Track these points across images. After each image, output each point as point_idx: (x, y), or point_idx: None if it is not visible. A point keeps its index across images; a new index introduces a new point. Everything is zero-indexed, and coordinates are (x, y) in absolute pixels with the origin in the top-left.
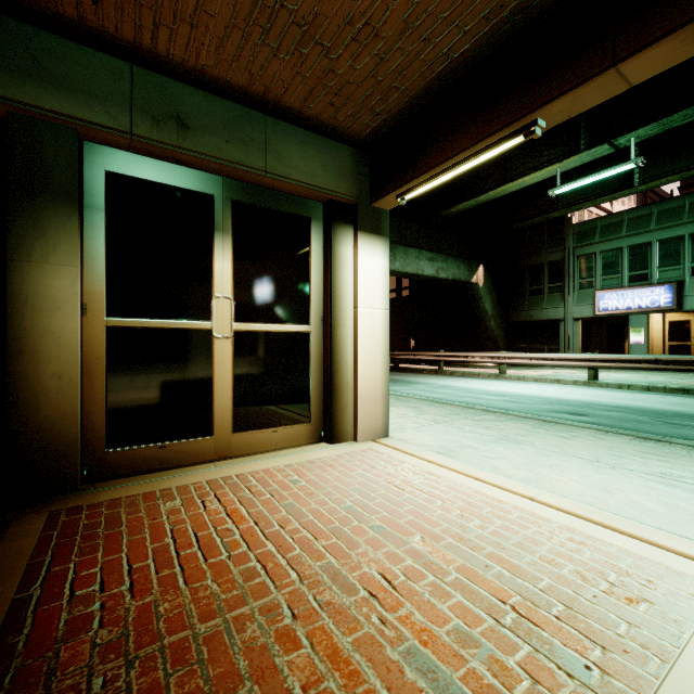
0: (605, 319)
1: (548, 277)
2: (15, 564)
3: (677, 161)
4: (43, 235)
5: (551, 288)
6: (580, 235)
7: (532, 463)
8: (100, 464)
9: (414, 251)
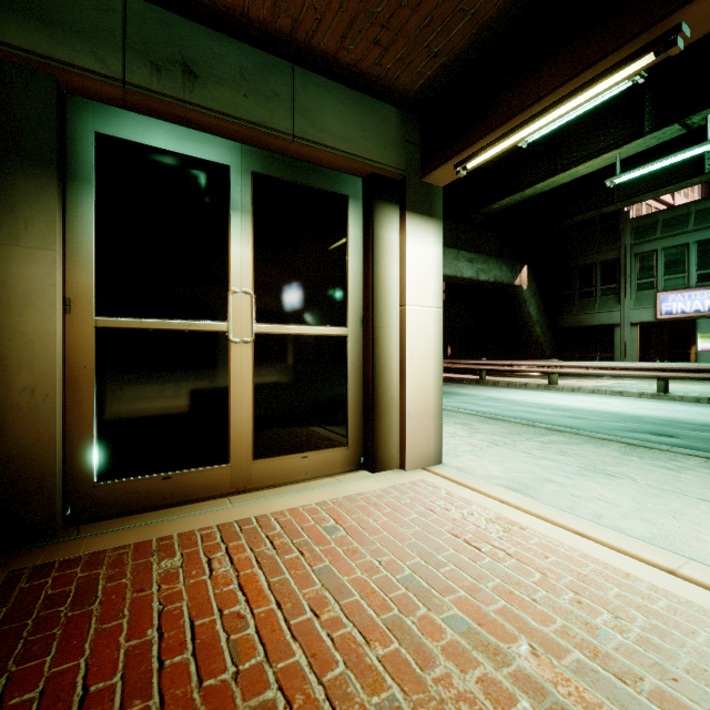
0: (667, 324)
1: (600, 277)
2: None
3: None
4: (11, 210)
5: (604, 291)
6: (638, 231)
7: (645, 508)
8: (88, 500)
9: (452, 251)
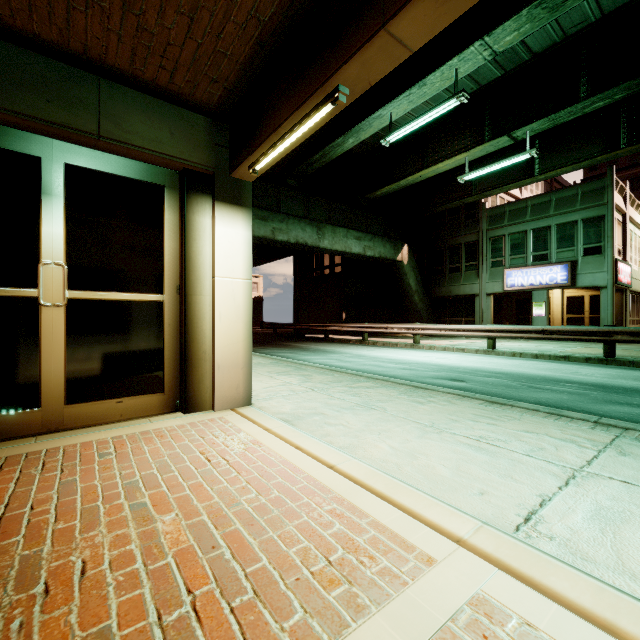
0: (514, 294)
1: (465, 256)
2: None
3: (570, 154)
4: None
5: (467, 267)
6: (492, 219)
7: (367, 429)
8: None
9: (342, 230)
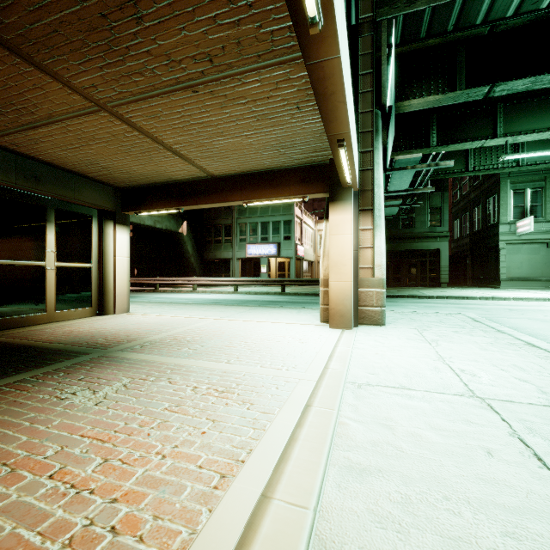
0: (253, 259)
1: (224, 233)
2: (11, 340)
3: None
4: None
5: (226, 240)
6: (240, 212)
7: (186, 312)
8: None
9: None
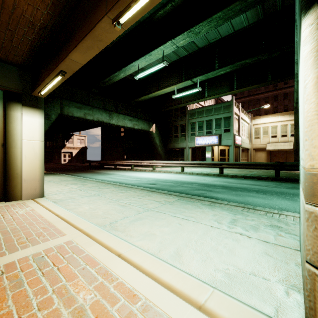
0: (201, 148)
1: (180, 130)
2: None
3: (217, 90)
4: None
5: (181, 135)
6: (191, 114)
7: (87, 203)
8: None
9: (122, 115)
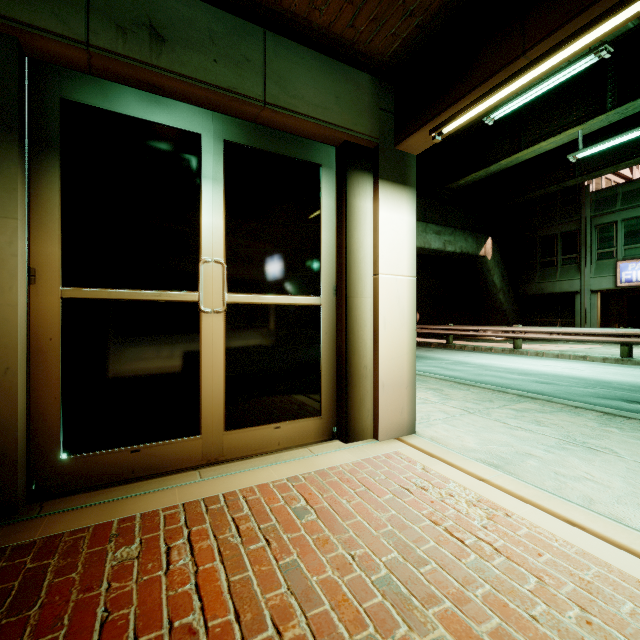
0: (626, 291)
1: (561, 248)
2: None
3: None
4: None
5: (565, 260)
6: (599, 204)
7: (639, 491)
8: (53, 475)
9: (421, 224)
